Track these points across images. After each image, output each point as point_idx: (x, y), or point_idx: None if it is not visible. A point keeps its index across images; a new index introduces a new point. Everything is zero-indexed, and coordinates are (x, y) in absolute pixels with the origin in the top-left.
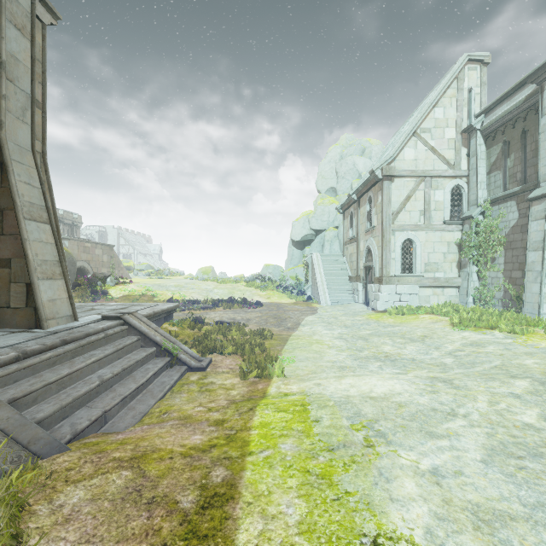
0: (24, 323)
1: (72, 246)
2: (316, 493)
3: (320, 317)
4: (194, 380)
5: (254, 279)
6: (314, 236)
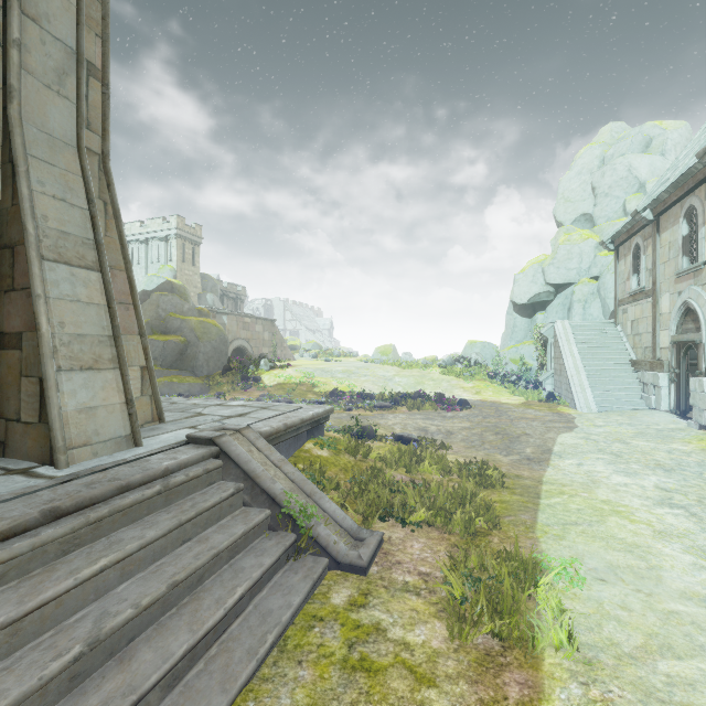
0: (36, 452)
1: (231, 322)
2: None
3: (588, 438)
4: (340, 605)
5: (453, 363)
6: (552, 295)
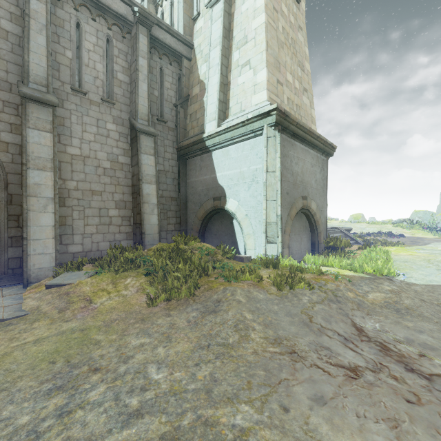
0: None
1: None
2: (398, 250)
3: None
4: None
5: (401, 222)
6: None
